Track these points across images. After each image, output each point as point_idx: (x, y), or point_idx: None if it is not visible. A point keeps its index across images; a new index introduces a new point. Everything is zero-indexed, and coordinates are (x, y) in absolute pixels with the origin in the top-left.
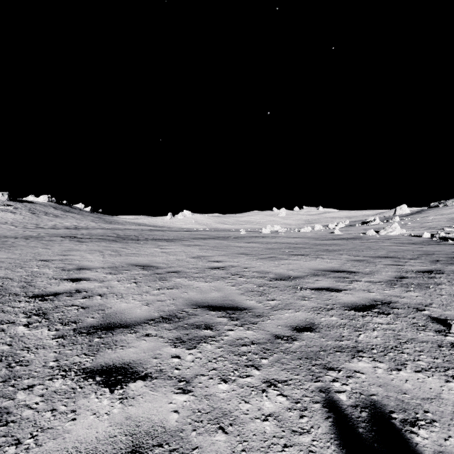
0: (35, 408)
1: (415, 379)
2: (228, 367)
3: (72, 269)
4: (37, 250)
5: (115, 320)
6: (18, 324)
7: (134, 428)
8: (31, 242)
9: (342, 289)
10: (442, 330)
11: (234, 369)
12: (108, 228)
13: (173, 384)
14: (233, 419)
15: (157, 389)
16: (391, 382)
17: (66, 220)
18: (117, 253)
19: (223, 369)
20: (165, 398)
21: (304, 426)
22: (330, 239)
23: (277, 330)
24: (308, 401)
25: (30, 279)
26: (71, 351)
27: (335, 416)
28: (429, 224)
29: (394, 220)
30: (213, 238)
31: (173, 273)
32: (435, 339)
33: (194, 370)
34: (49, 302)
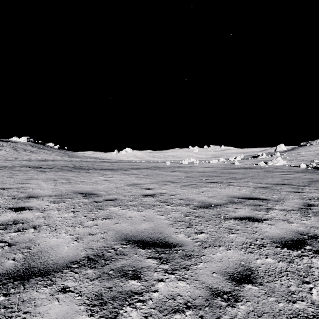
0: None
1: None
2: None
3: (21, 198)
4: (3, 179)
5: (36, 264)
6: None
7: None
8: (2, 172)
9: (262, 218)
10: None
11: None
12: (69, 161)
13: None
14: None
15: None
16: None
17: (39, 155)
18: (68, 181)
19: None
20: None
21: None
22: (233, 169)
23: (212, 280)
24: None
25: None
26: None
27: None
28: (302, 157)
29: (276, 155)
30: (146, 168)
31: (110, 201)
32: None
33: None
34: None
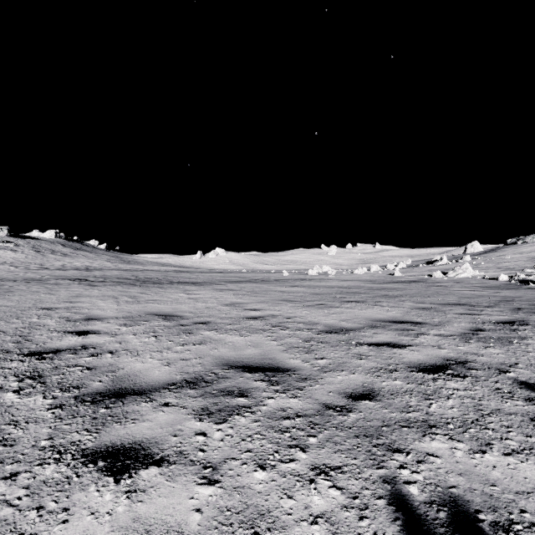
0: (17, 505)
1: (505, 465)
2: (267, 448)
3: (78, 320)
4: (39, 295)
5: (128, 385)
6: (7, 390)
7: (143, 534)
8: (33, 286)
9: (406, 344)
10: (533, 398)
11: (274, 451)
12: (126, 269)
13: (196, 471)
14: (272, 522)
15: (175, 478)
16: (475, 469)
17: (76, 260)
18: (135, 300)
19: (260, 451)
20: (185, 491)
21: (365, 532)
22: (390, 282)
23: (327, 398)
24: (369, 495)
25: (26, 332)
26: (69, 426)
27: (405, 517)
28: (506, 264)
29: (465, 260)
30: (251, 281)
31: (201, 324)
32: (525, 410)
33: (223, 452)
34: (47, 361)
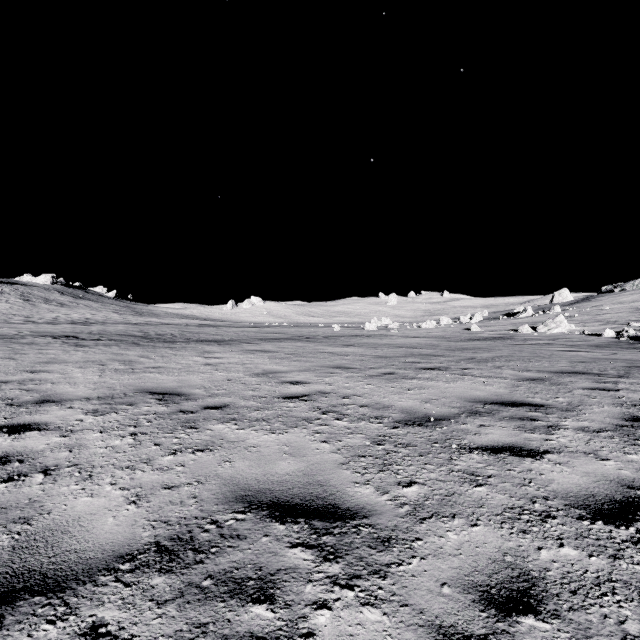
0: None
1: None
2: None
3: (26, 403)
4: None
5: (38, 561)
6: None
7: None
8: None
9: (540, 449)
10: None
11: None
12: (136, 323)
13: None
14: None
15: None
16: None
17: (75, 311)
18: (129, 367)
19: None
20: None
21: None
22: (469, 339)
23: (442, 605)
24: None
25: None
26: None
27: None
28: (606, 317)
29: (554, 311)
30: (293, 339)
31: (213, 410)
32: None
33: None
34: None
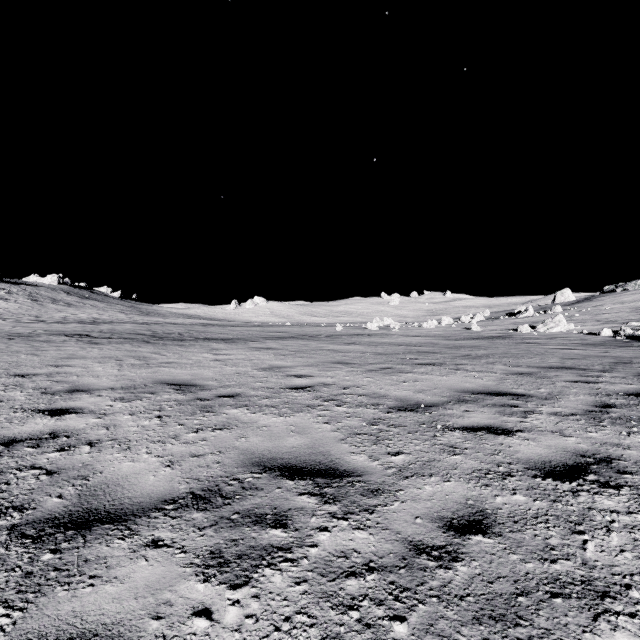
0: None
1: None
2: None
3: (59, 392)
4: (18, 357)
5: (101, 504)
6: None
7: None
8: (15, 344)
9: (514, 428)
10: None
11: None
12: (143, 322)
13: None
14: None
15: None
16: None
17: (82, 311)
18: (144, 362)
19: None
20: None
21: None
22: (468, 338)
23: (414, 529)
24: None
25: None
26: None
27: None
28: (606, 316)
29: (555, 311)
30: (296, 337)
31: (227, 398)
32: None
33: None
34: None
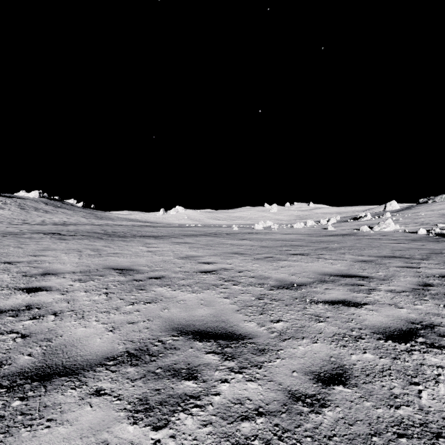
0: None
1: None
2: None
3: (35, 275)
4: (8, 249)
5: (60, 360)
6: None
7: None
8: (6, 240)
9: (361, 302)
10: None
11: None
12: (98, 224)
13: None
14: None
15: None
16: None
17: (56, 216)
18: (97, 253)
19: None
20: None
21: None
22: (325, 235)
23: (292, 381)
24: None
25: None
26: None
27: None
28: (421, 220)
29: (385, 216)
30: (205, 235)
31: (155, 279)
32: None
33: None
34: None
